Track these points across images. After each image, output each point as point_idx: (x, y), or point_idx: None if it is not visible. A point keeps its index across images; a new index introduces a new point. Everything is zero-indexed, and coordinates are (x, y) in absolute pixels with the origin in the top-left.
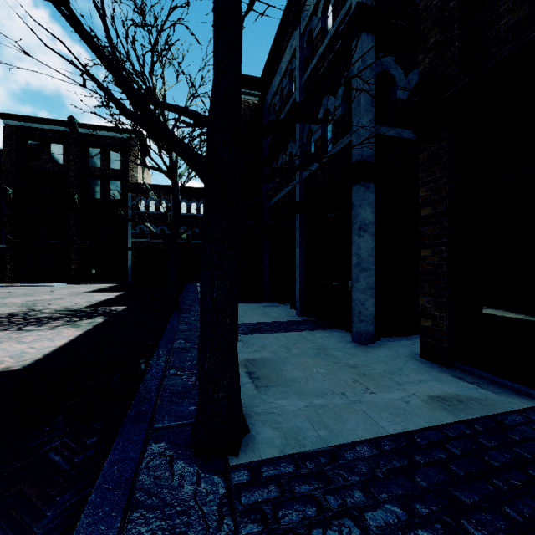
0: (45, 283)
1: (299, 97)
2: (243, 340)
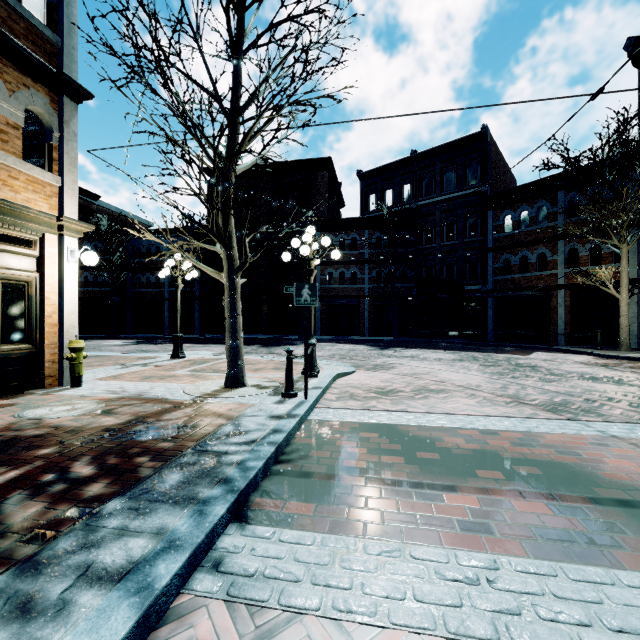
0: None
1: None
2: None
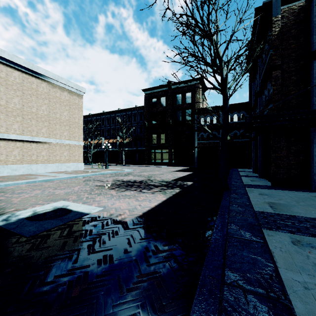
0: (158, 165)
1: None
2: None
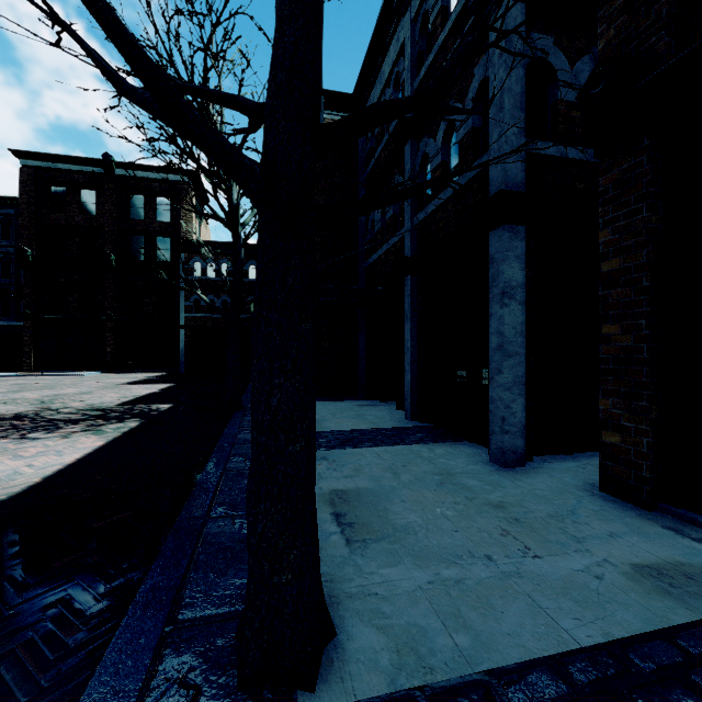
0: (73, 372)
1: None
2: (329, 458)
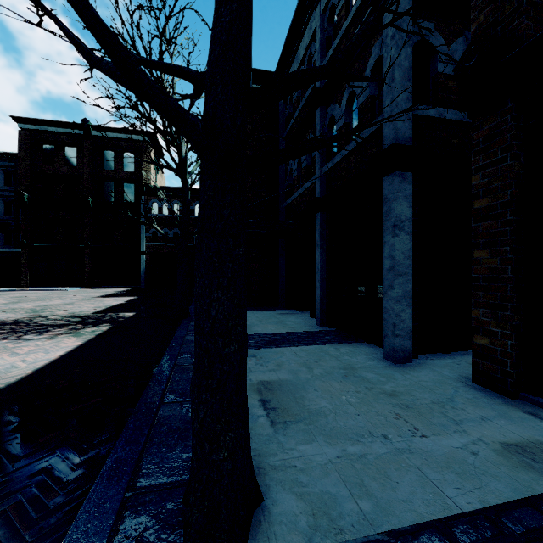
0: (59, 288)
1: (320, 82)
2: (257, 356)
